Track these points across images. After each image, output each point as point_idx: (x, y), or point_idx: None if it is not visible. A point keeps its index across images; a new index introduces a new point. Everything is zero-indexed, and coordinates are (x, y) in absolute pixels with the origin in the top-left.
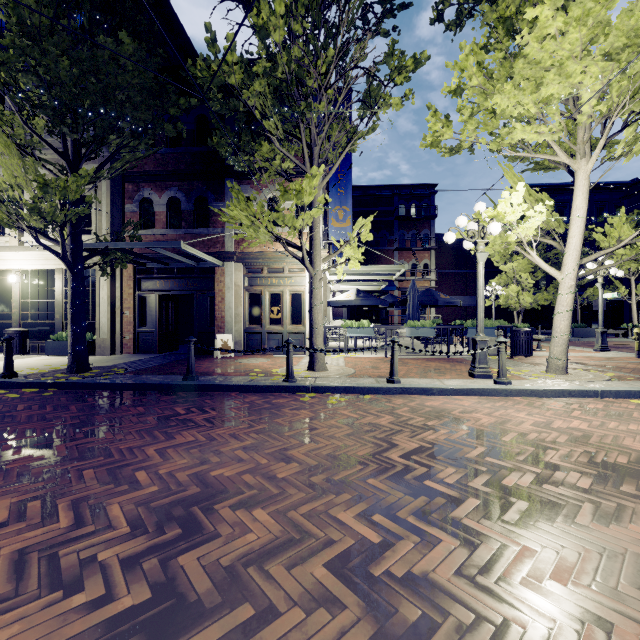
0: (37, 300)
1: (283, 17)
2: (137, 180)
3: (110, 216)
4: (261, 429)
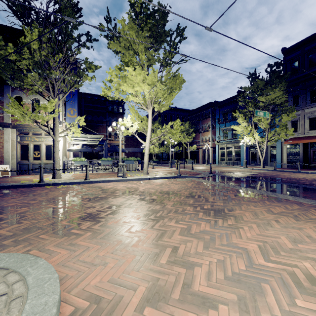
0: None
1: (38, 34)
2: None
3: None
4: (25, 196)
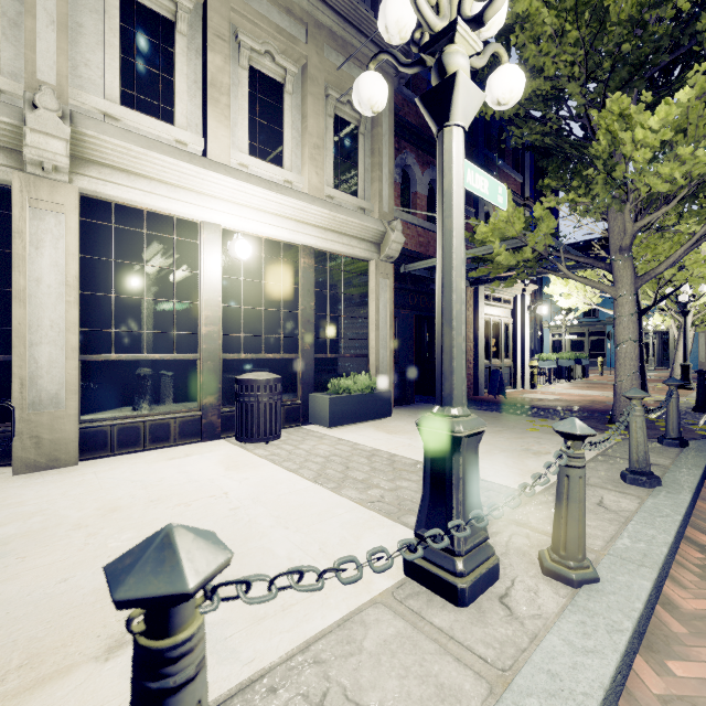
0: (260, 307)
1: None
2: (401, 133)
3: (393, 178)
4: None
